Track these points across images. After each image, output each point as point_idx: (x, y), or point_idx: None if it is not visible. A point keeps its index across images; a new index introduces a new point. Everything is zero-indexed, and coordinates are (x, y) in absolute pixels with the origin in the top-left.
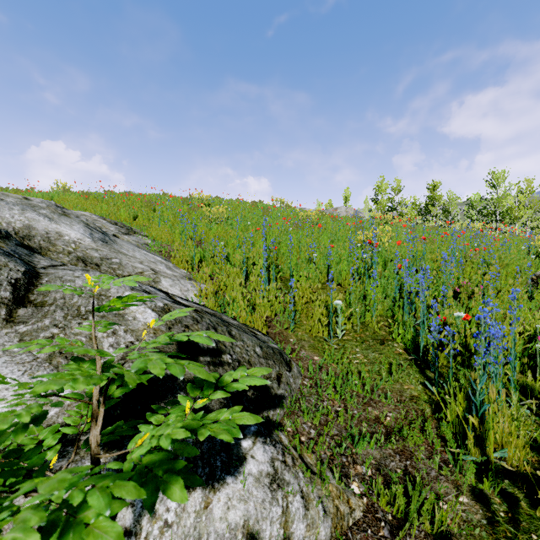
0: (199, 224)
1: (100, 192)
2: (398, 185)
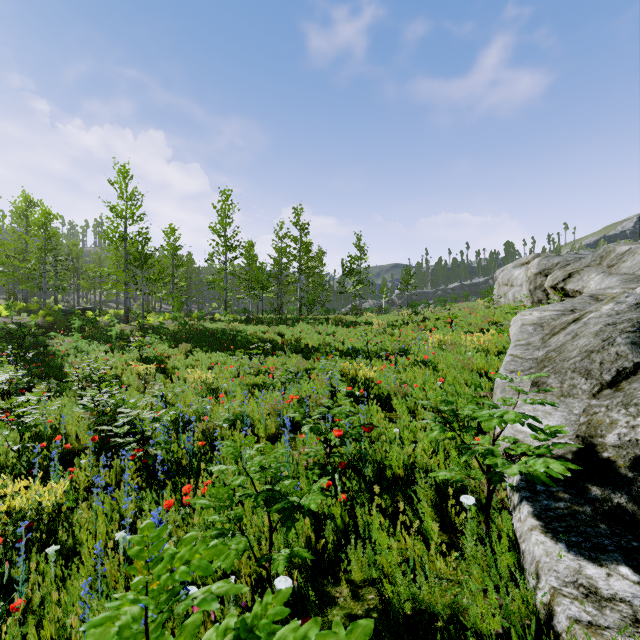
0: None
1: None
2: None
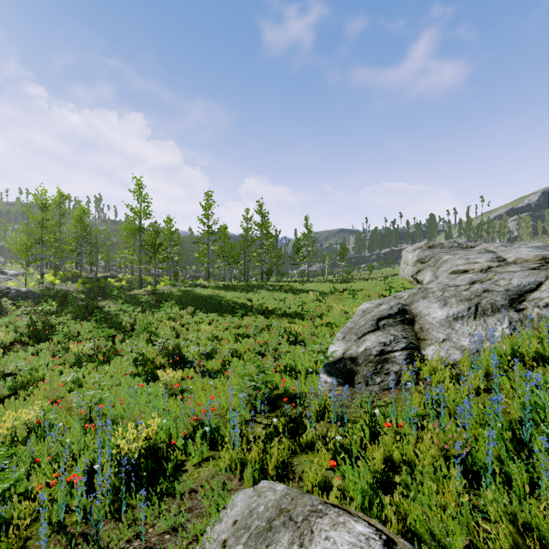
0: None
1: None
2: None
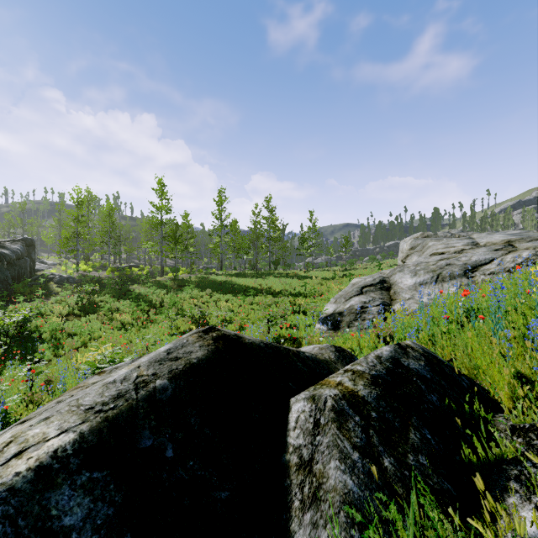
0: None
1: None
2: None
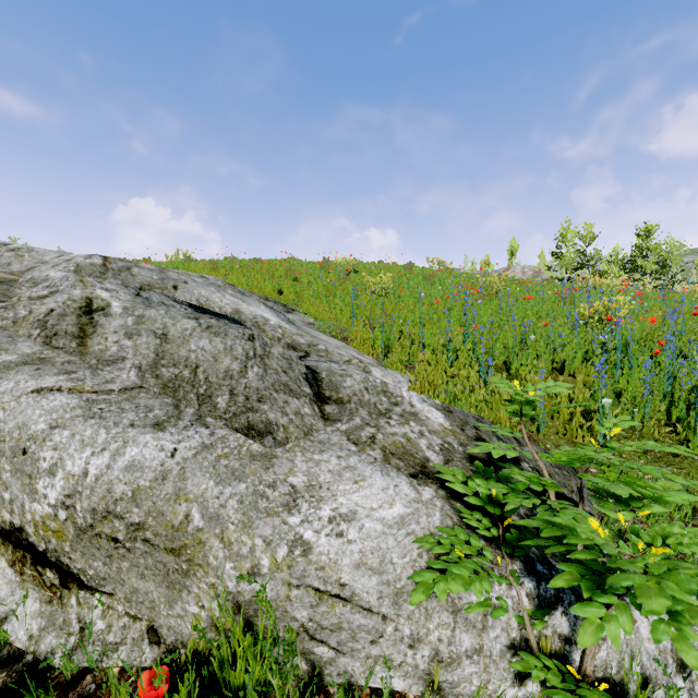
0: (360, 296)
1: (225, 260)
2: (590, 231)
